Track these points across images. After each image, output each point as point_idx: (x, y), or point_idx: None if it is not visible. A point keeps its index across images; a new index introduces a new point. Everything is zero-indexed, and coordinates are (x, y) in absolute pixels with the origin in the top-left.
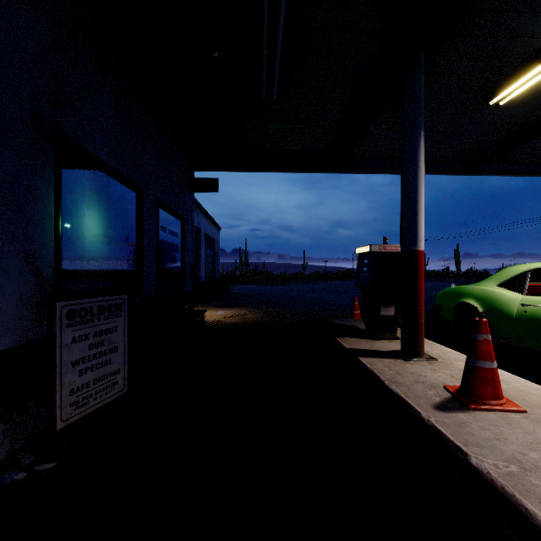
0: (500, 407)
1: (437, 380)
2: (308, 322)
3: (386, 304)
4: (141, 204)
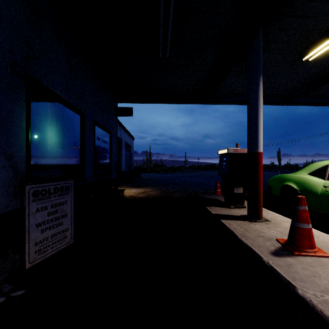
0: (314, 253)
1: (271, 235)
2: (188, 196)
3: (238, 186)
4: (84, 123)
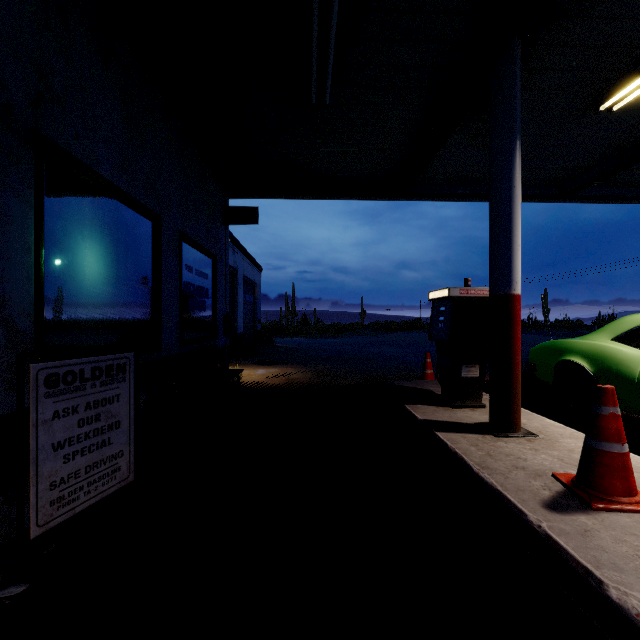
0: (636, 506)
1: (542, 465)
2: (369, 384)
3: (469, 363)
4: (159, 237)
